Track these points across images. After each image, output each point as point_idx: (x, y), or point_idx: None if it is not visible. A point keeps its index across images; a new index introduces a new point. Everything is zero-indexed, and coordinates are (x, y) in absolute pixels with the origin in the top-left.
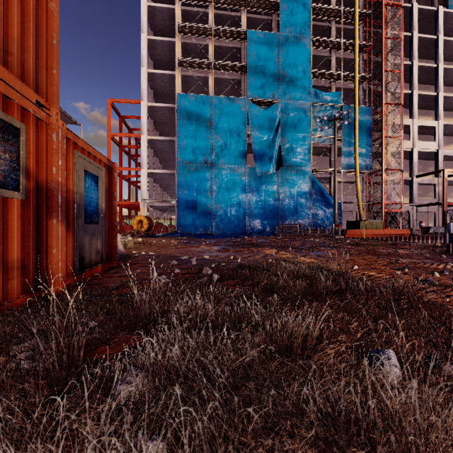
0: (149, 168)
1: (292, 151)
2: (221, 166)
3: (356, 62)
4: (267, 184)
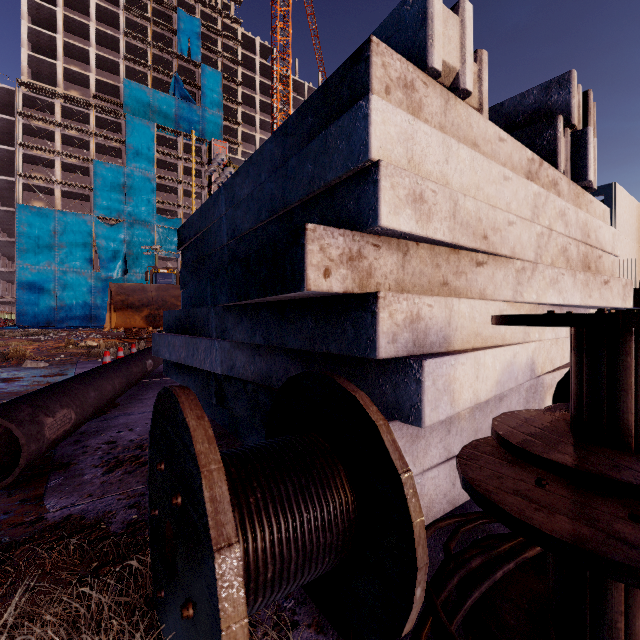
0: None
1: (138, 261)
2: (66, 270)
3: (193, 200)
4: None
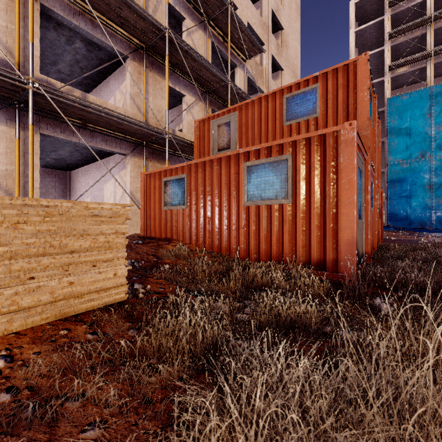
0: None
1: None
2: None
3: None
4: None
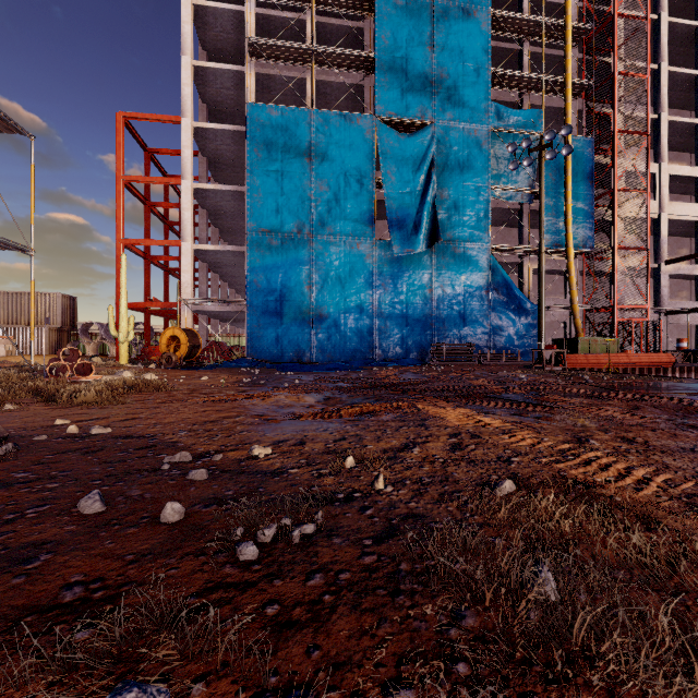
0: (200, 243)
1: (456, 213)
2: (328, 239)
3: (568, 57)
4: (411, 272)
